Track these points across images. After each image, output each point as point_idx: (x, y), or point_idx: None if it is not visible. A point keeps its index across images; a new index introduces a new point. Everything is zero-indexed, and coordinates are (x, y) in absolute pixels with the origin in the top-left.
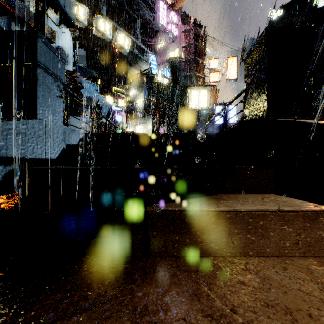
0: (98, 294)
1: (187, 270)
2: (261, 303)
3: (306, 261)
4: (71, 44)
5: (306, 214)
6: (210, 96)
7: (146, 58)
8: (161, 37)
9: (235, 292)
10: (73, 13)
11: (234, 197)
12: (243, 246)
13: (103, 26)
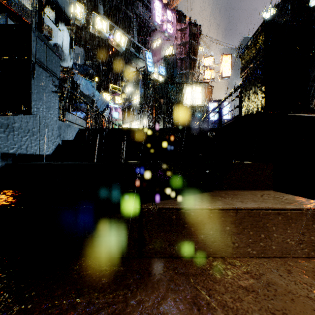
0: (89, 302)
1: (185, 273)
2: (267, 313)
3: (311, 263)
4: (68, 42)
5: (310, 213)
6: (205, 93)
7: (142, 56)
8: (157, 35)
9: (237, 299)
10: (70, 11)
11: (232, 194)
12: (243, 246)
13: (100, 24)
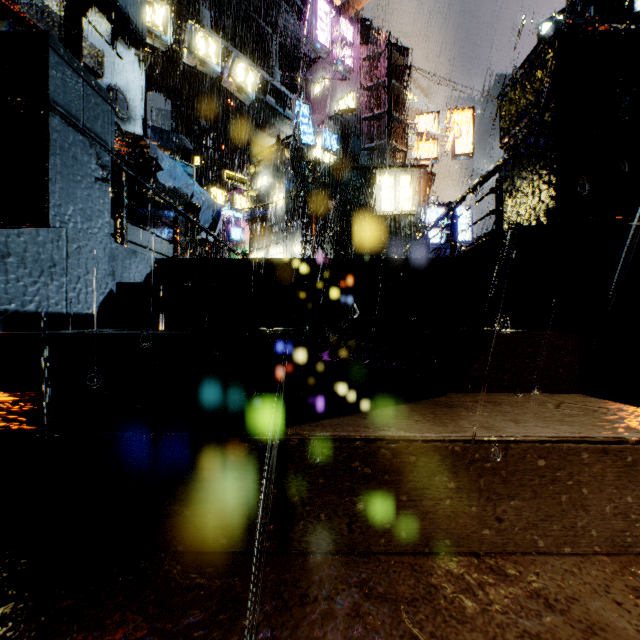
0: None
1: (388, 595)
2: None
3: None
4: (138, 82)
5: None
6: (419, 189)
7: (290, 113)
8: (321, 70)
9: None
10: (141, 19)
11: (489, 402)
12: (522, 527)
13: (204, 47)
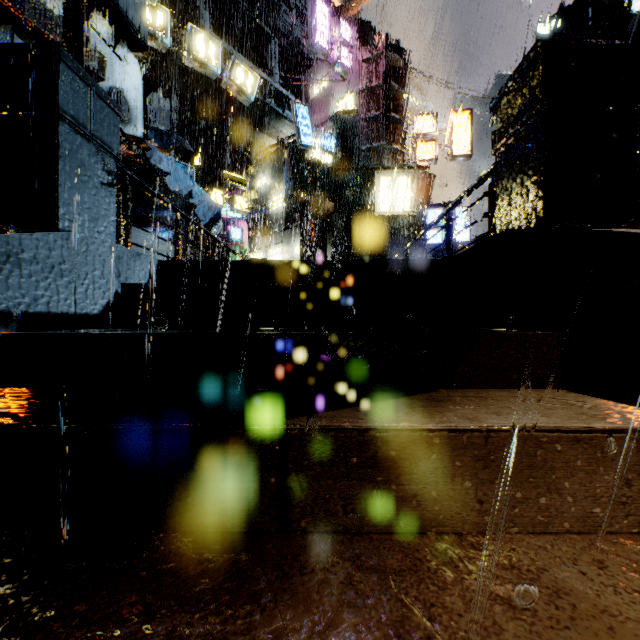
0: (170, 634)
1: (378, 567)
2: None
3: None
4: (138, 85)
5: None
6: (417, 190)
7: (289, 114)
8: (320, 71)
9: (492, 628)
10: (142, 22)
11: (476, 397)
12: (502, 509)
13: (204, 49)
